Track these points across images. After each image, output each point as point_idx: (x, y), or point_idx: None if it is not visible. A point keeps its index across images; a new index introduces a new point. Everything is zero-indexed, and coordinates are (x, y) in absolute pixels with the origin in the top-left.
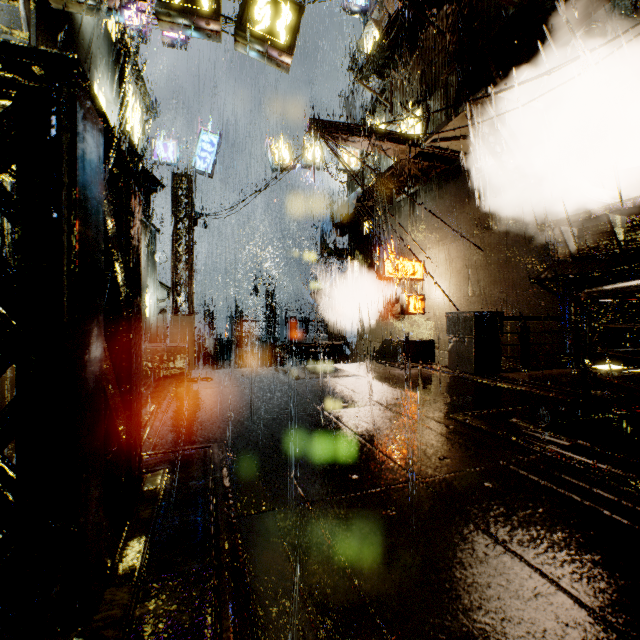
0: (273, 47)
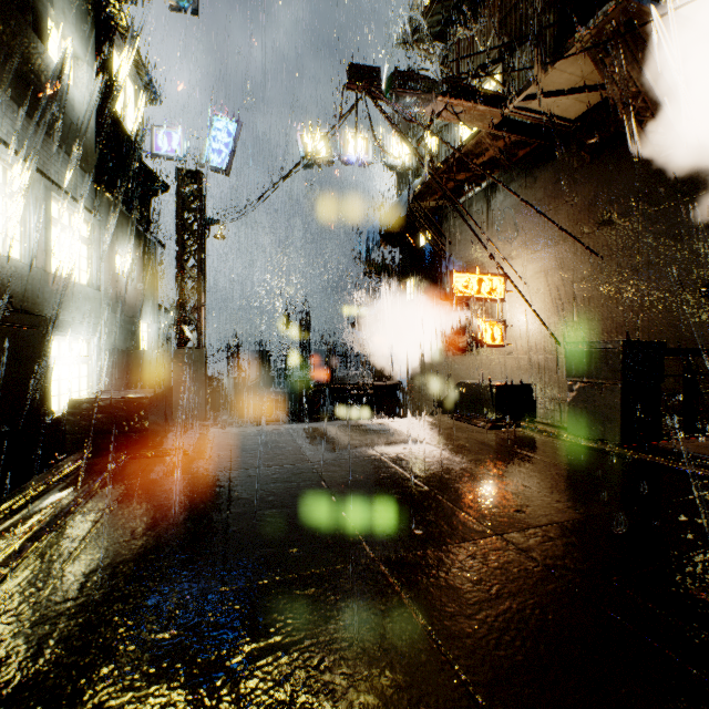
0: None
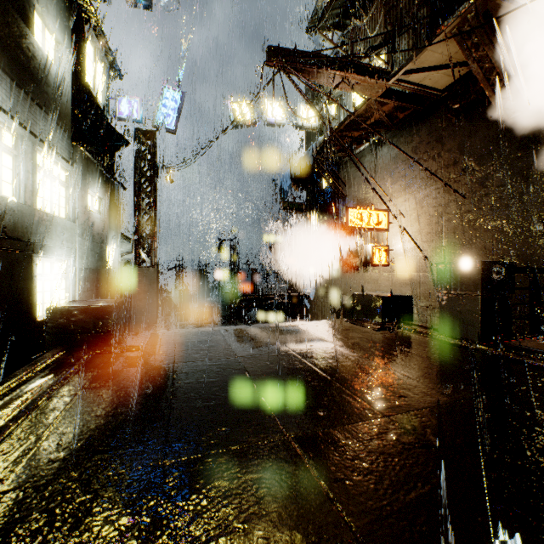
0: None
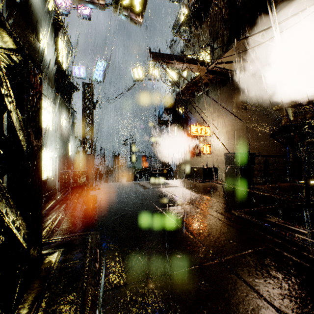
0: (132, 13)
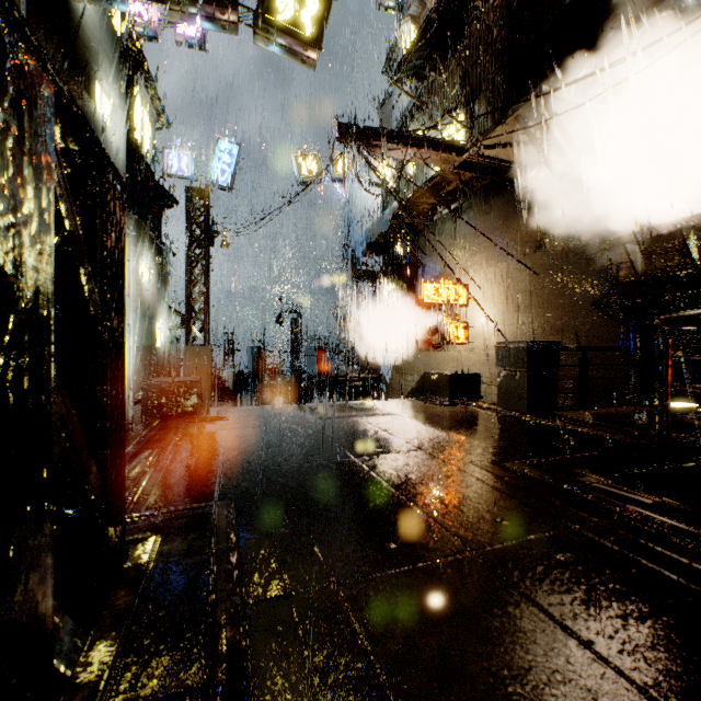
0: (297, 40)
